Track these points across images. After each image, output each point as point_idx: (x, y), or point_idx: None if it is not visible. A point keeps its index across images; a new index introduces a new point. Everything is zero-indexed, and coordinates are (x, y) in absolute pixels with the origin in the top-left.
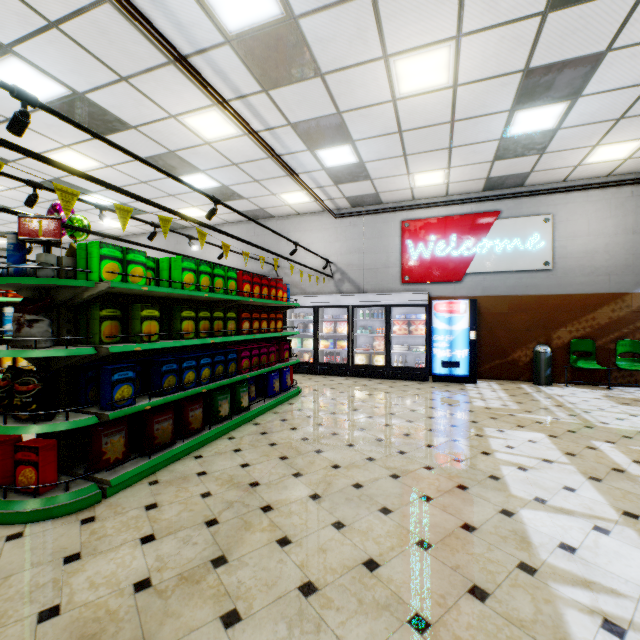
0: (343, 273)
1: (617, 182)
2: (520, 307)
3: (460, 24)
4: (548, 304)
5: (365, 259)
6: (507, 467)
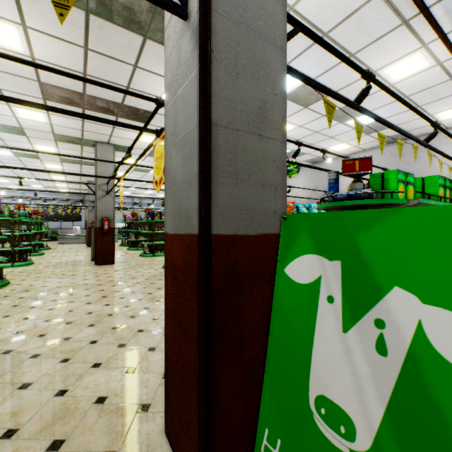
0: None
1: None
2: None
3: None
4: None
5: None
6: None
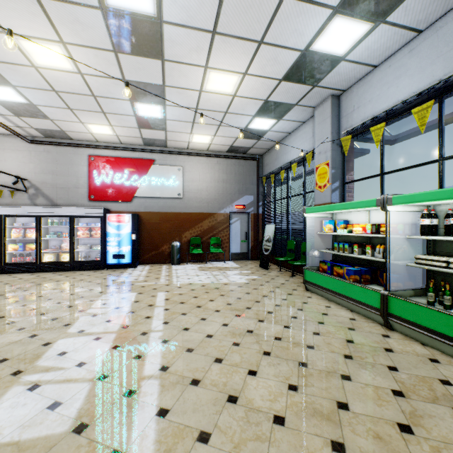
0: (38, 189)
1: (212, 155)
2: (166, 219)
3: (59, 35)
4: (181, 218)
5: (58, 180)
6: (86, 316)
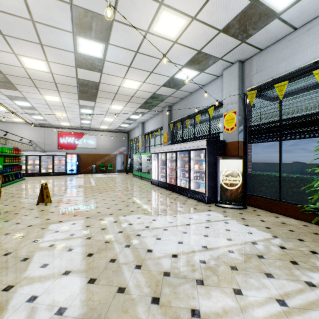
0: (37, 144)
1: (109, 131)
2: (90, 156)
3: (67, 113)
4: (96, 156)
5: (45, 141)
6: (73, 180)
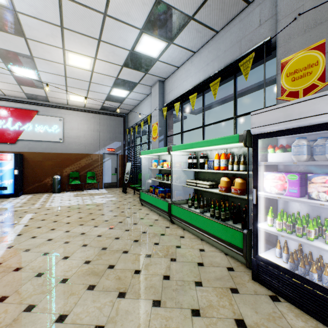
0: None
1: (88, 111)
2: (49, 158)
3: None
4: (62, 157)
5: None
6: None
